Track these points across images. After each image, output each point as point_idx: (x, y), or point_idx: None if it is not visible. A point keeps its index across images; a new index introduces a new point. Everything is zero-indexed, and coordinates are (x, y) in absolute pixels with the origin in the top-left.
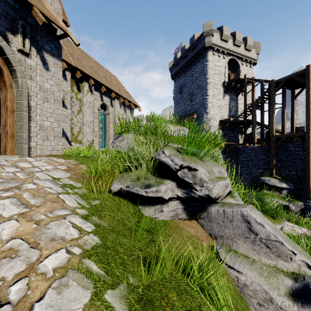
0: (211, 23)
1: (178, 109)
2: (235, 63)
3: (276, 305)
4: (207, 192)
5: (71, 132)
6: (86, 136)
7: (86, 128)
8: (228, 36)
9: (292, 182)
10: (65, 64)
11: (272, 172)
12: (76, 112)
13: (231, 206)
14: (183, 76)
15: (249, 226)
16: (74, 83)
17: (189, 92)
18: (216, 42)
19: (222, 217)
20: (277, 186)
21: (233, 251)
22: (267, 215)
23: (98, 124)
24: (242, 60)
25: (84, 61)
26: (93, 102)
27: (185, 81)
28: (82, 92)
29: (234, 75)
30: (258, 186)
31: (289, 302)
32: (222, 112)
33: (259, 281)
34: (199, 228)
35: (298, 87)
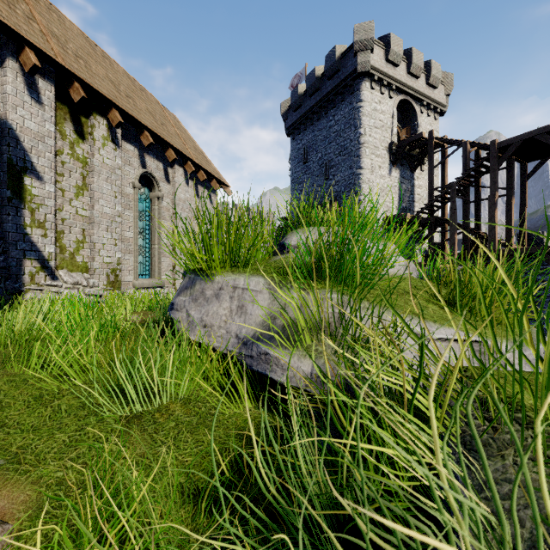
0: (370, 25)
1: (300, 193)
2: (409, 110)
3: None
4: None
5: (57, 244)
6: (100, 252)
7: (100, 231)
8: (400, 54)
9: None
10: (33, 55)
11: None
12: (72, 191)
13: None
14: (310, 129)
15: None
16: (65, 116)
17: (322, 160)
18: (378, 64)
19: None
20: None
21: None
22: None
23: (134, 221)
24: (421, 103)
25: (96, 65)
26: (120, 168)
27: (315, 139)
28: (91, 141)
29: (406, 132)
30: None
31: None
32: (387, 201)
33: None
34: None
35: (535, 158)
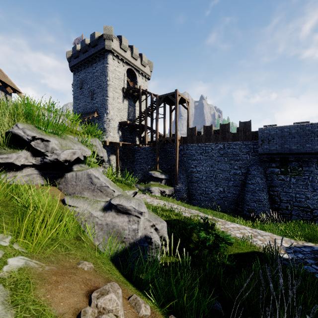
0: (111, 28)
1: (78, 105)
2: (134, 74)
3: (93, 216)
4: (56, 157)
5: None
6: None
7: None
8: (127, 47)
9: (168, 174)
10: None
11: (157, 167)
12: None
13: (82, 171)
14: (83, 71)
15: (91, 180)
16: None
17: (90, 89)
18: (116, 48)
19: (75, 179)
20: (159, 177)
21: (75, 197)
22: (127, 186)
23: None
24: (139, 72)
25: None
26: None
27: (86, 77)
28: None
29: (133, 84)
30: (148, 179)
31: (101, 212)
32: (121, 115)
33: (87, 208)
34: (57, 191)
35: (173, 104)
